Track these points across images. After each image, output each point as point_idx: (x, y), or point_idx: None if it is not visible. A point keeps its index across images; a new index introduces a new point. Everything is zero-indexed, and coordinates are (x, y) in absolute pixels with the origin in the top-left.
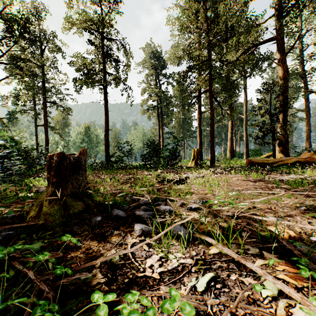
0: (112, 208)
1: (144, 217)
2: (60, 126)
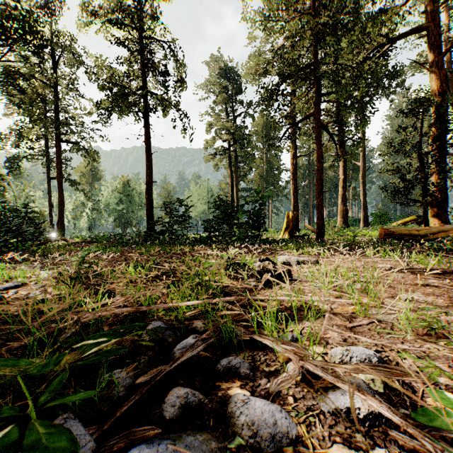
0: (59, 409)
1: None
2: (87, 179)
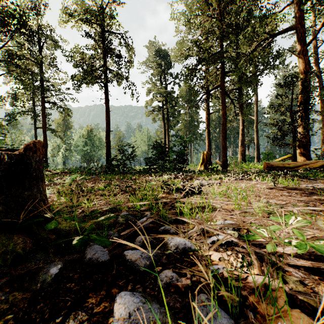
0: (89, 241)
1: (141, 264)
2: (62, 128)
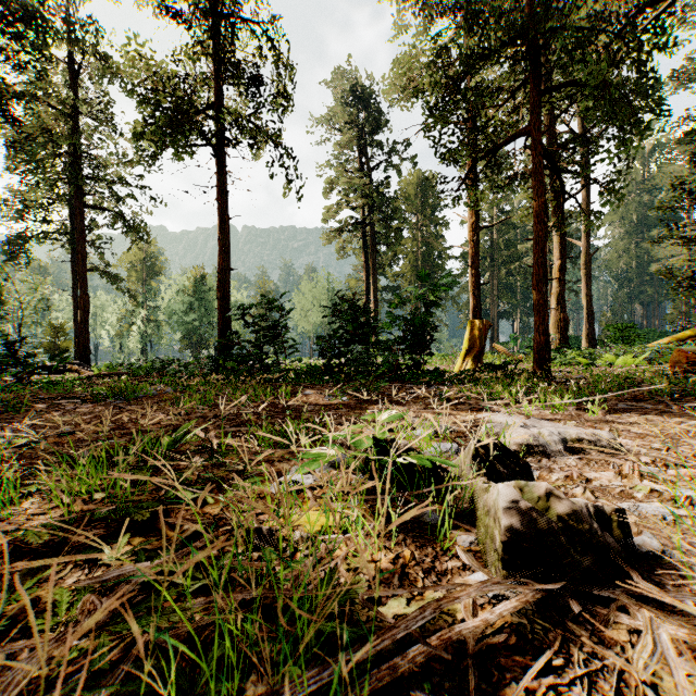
0: None
1: None
2: (139, 274)
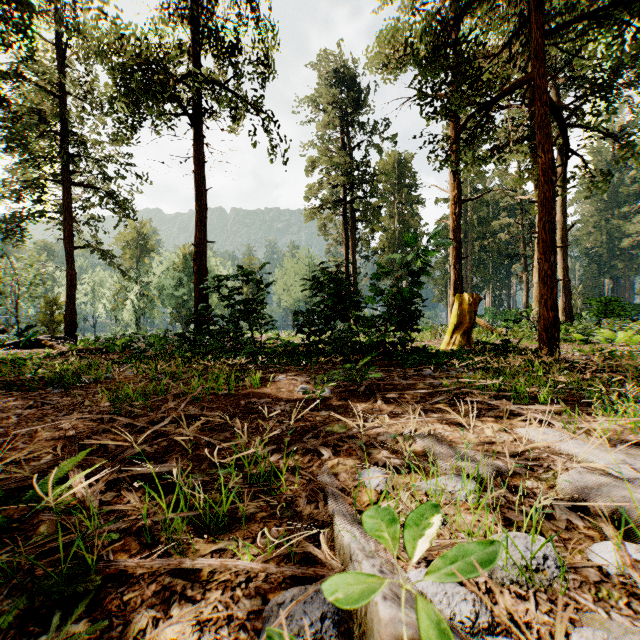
0: None
1: None
2: (133, 252)
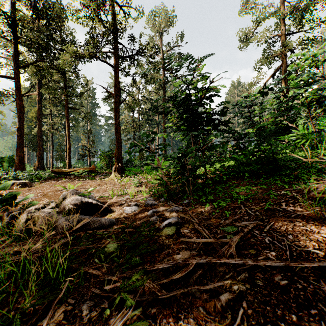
0: None
1: None
2: None
